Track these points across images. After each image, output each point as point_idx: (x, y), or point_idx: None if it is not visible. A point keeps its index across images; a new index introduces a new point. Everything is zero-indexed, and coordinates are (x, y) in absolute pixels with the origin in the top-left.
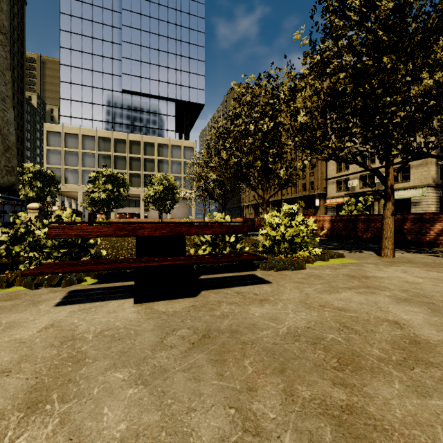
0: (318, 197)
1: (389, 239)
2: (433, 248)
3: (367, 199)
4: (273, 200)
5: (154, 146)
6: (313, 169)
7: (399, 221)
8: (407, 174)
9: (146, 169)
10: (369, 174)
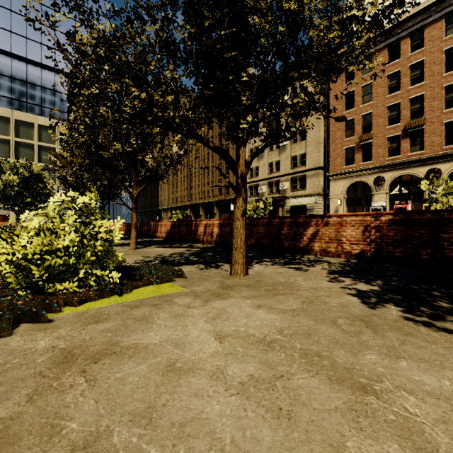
0: (233, 202)
1: (239, 250)
2: (305, 256)
3: (266, 203)
4: (191, 204)
5: (32, 127)
6: (229, 173)
7: (278, 225)
8: (304, 183)
9: (19, 157)
10: (275, 182)
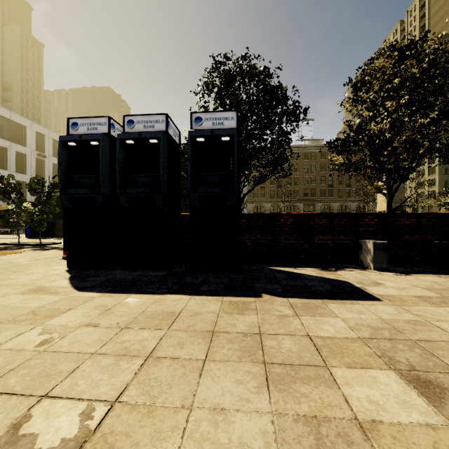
0: None
1: None
2: None
3: None
4: None
5: None
6: None
7: None
8: None
9: None
10: None
